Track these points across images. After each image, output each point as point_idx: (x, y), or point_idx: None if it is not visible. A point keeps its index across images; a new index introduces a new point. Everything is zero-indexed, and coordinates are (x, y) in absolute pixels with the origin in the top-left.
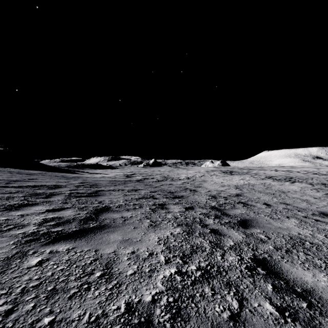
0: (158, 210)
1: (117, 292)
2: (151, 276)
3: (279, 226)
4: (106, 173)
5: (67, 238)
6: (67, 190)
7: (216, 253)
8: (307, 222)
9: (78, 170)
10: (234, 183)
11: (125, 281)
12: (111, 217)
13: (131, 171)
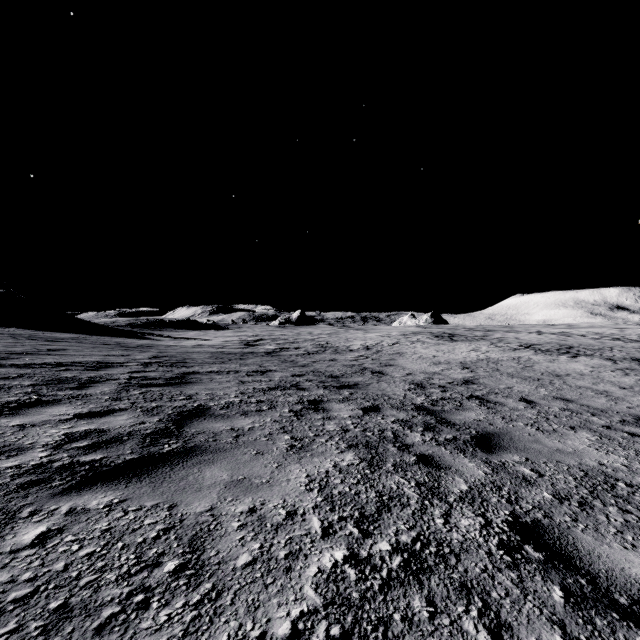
0: (307, 415)
1: (210, 614)
2: (292, 569)
3: (557, 447)
4: (205, 339)
5: (111, 477)
6: (124, 373)
7: (432, 511)
8: (614, 438)
9: (151, 333)
10: (459, 358)
11: (232, 583)
12: (210, 428)
13: (256, 335)
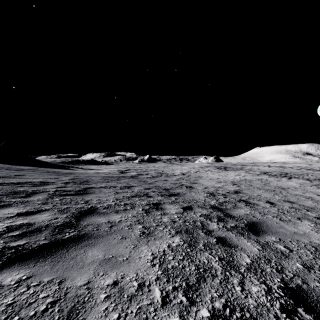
0: (152, 212)
1: None
2: None
3: (294, 230)
4: (100, 169)
5: (26, 258)
6: (53, 188)
7: (232, 280)
8: None
9: (73, 166)
10: (231, 179)
11: None
12: (95, 221)
13: (126, 167)
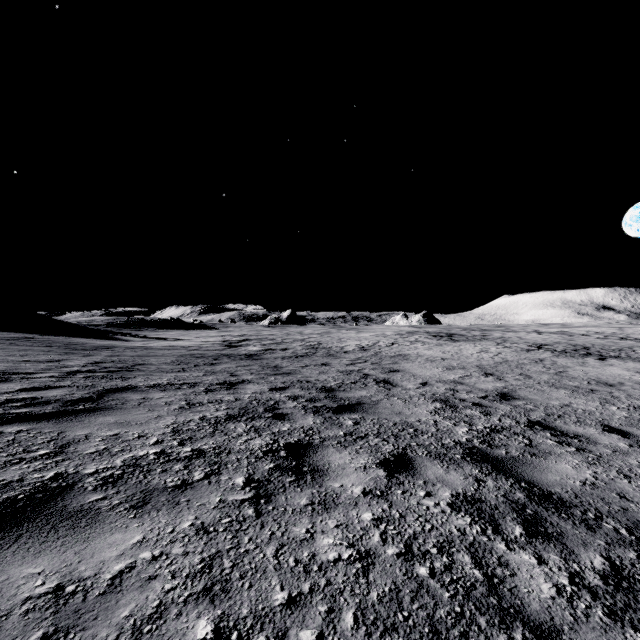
0: (279, 493)
1: None
2: None
3: None
4: (183, 339)
5: None
6: (4, 392)
7: None
8: None
9: (126, 333)
10: (474, 361)
11: None
12: None
13: (242, 335)
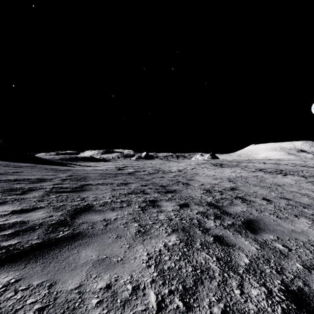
0: (148, 209)
1: None
2: None
3: (292, 228)
4: (98, 166)
5: (17, 258)
6: (50, 185)
7: (231, 283)
8: None
9: (71, 163)
10: (227, 176)
11: None
12: (90, 219)
13: (124, 164)
